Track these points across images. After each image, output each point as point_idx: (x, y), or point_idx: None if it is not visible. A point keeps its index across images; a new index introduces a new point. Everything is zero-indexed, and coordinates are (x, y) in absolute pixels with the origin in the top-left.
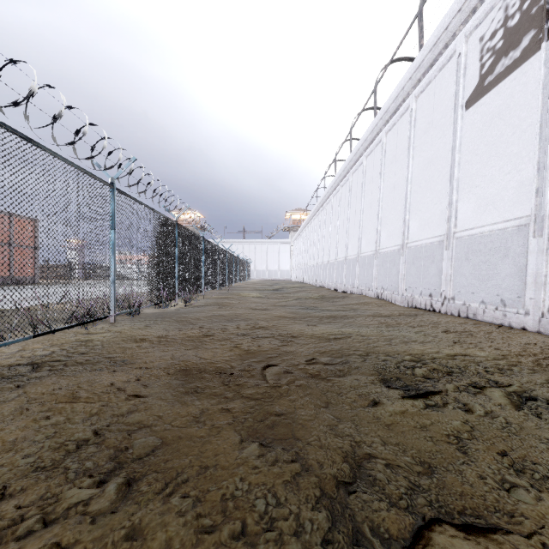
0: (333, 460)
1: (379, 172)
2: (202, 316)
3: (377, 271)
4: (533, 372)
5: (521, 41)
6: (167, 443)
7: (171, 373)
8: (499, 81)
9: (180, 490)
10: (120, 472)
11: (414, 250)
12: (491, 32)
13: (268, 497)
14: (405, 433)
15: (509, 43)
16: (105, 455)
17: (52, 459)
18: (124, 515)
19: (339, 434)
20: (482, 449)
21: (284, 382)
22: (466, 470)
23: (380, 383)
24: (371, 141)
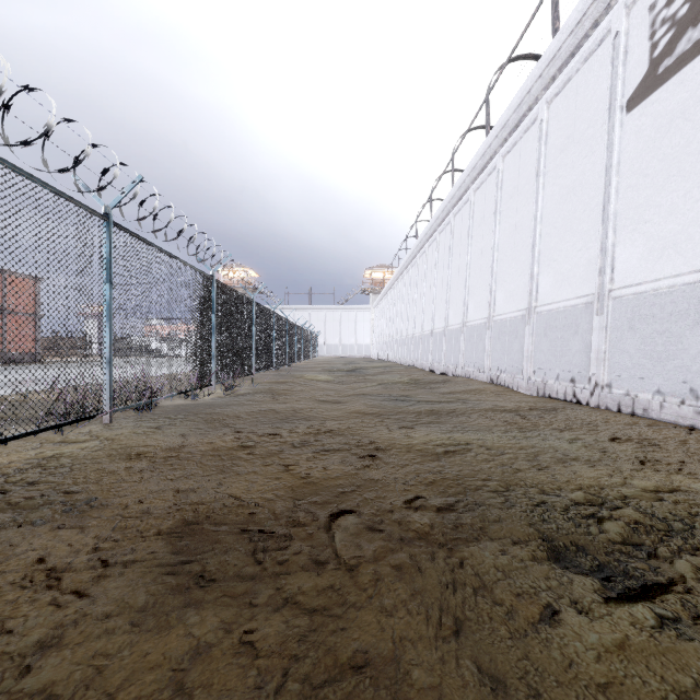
0: None
1: (493, 211)
2: (244, 412)
3: (490, 346)
4: None
5: None
6: None
7: (164, 531)
8: (683, 65)
9: None
10: None
11: (547, 316)
12: None
13: None
14: None
15: (699, 6)
16: None
17: None
18: None
19: None
20: None
21: (368, 554)
22: None
23: (548, 555)
24: (481, 168)
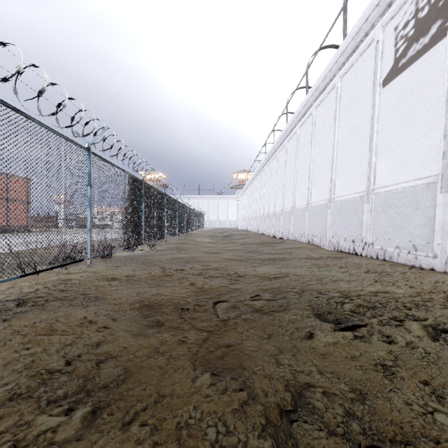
0: (276, 389)
1: (310, 140)
2: (163, 259)
3: (308, 221)
4: (445, 307)
5: (429, 29)
6: (130, 372)
7: (136, 308)
8: (411, 63)
9: (139, 418)
10: (87, 399)
11: (340, 203)
12: (404, 22)
13: (219, 426)
14: (338, 362)
15: (419, 31)
16: (75, 384)
17: (28, 387)
18: (88, 443)
19: (280, 364)
20: (406, 377)
21: (232, 316)
22: (393, 397)
23: (314, 316)
24: (303, 114)
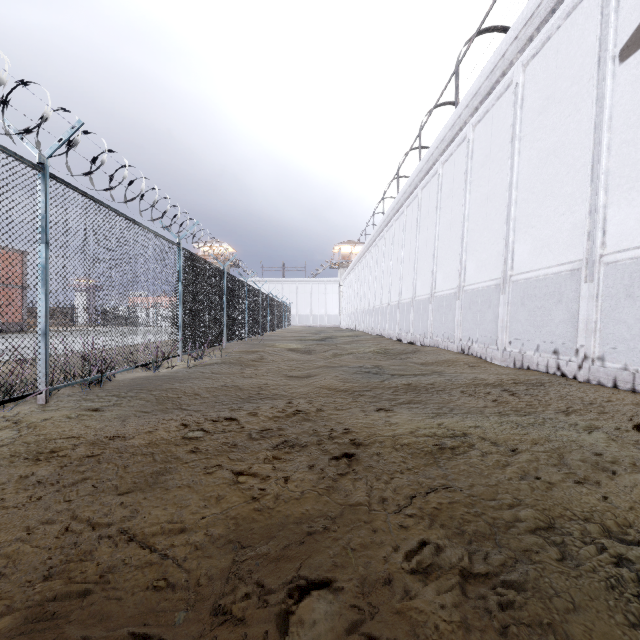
0: None
1: (463, 181)
2: (204, 388)
3: (460, 316)
4: None
5: None
6: None
7: None
8: None
9: None
10: None
11: (524, 284)
12: None
13: None
14: None
15: None
16: None
17: None
18: None
19: None
20: None
21: None
22: None
23: None
24: (450, 140)
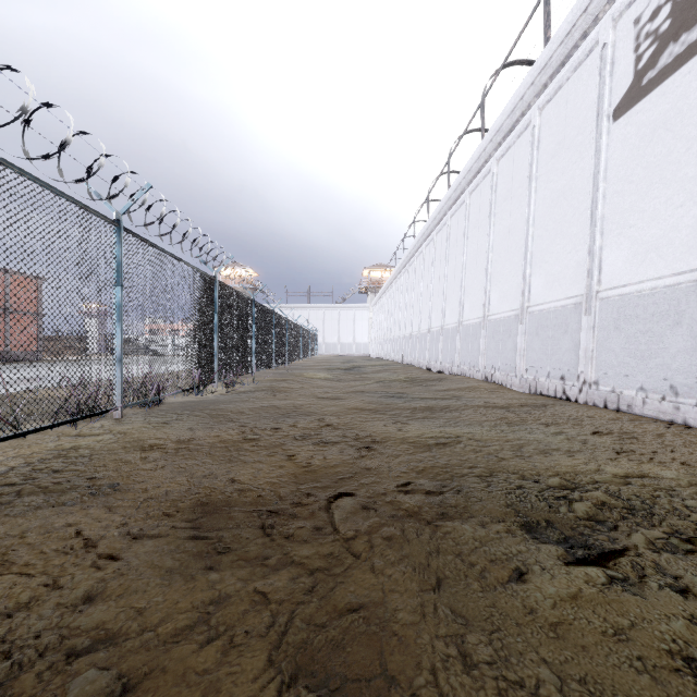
0: None
1: (488, 213)
2: (246, 408)
3: (485, 345)
4: None
5: None
6: (136, 685)
7: (182, 510)
8: (665, 78)
9: None
10: None
11: (539, 316)
12: (651, 9)
13: None
14: (590, 649)
15: (680, 22)
16: None
17: None
18: None
19: (470, 660)
20: None
21: (363, 528)
22: None
23: (521, 530)
24: (476, 171)
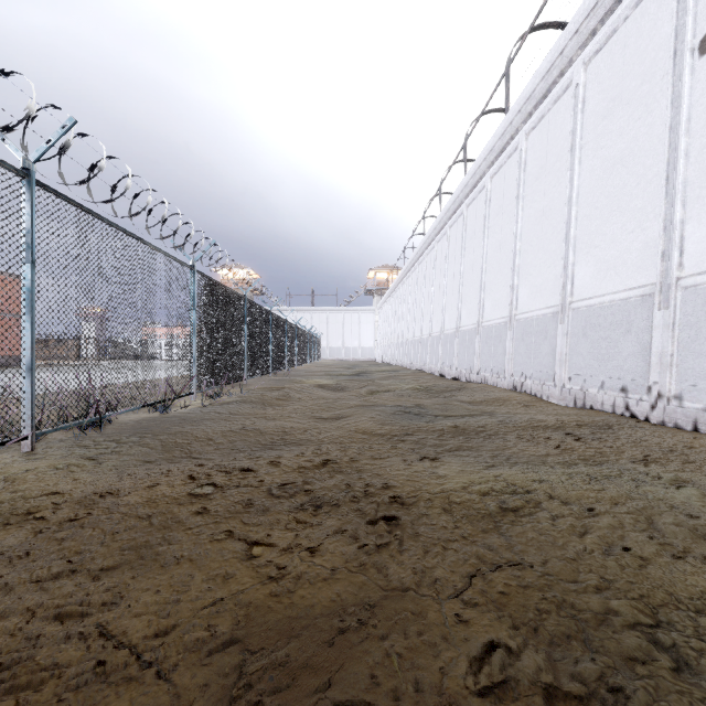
0: None
1: (515, 196)
2: (219, 432)
3: (512, 348)
4: None
5: None
6: None
7: None
8: None
9: None
10: None
11: (587, 312)
12: None
13: None
14: None
15: None
16: None
17: None
18: None
19: None
20: None
21: None
22: None
23: None
24: (499, 150)
